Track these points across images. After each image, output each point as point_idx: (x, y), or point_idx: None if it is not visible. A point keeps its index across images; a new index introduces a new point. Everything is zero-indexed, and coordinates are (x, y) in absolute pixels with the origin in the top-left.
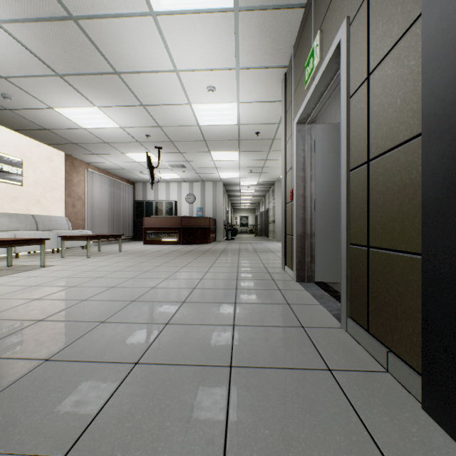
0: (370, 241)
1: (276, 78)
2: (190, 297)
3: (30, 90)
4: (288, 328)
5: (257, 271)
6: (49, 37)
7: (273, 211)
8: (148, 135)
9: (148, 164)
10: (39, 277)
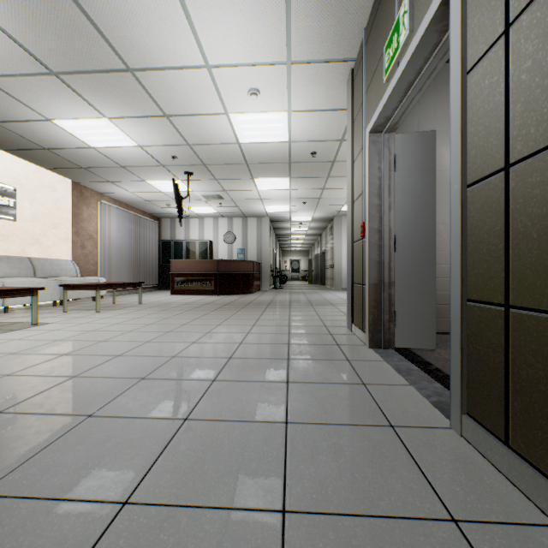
0: (510, 298)
1: (339, 77)
2: (224, 372)
3: (18, 94)
4: (370, 428)
5: (315, 331)
6: (35, 17)
7: (332, 253)
8: (175, 157)
9: (175, 194)
10: (24, 340)
